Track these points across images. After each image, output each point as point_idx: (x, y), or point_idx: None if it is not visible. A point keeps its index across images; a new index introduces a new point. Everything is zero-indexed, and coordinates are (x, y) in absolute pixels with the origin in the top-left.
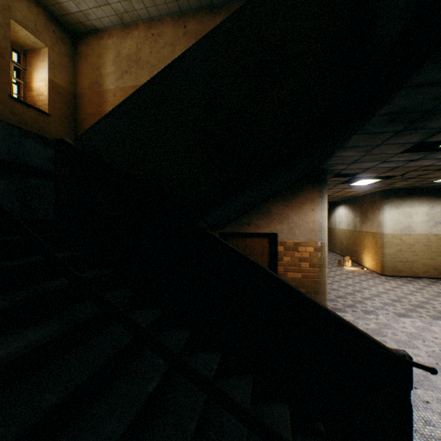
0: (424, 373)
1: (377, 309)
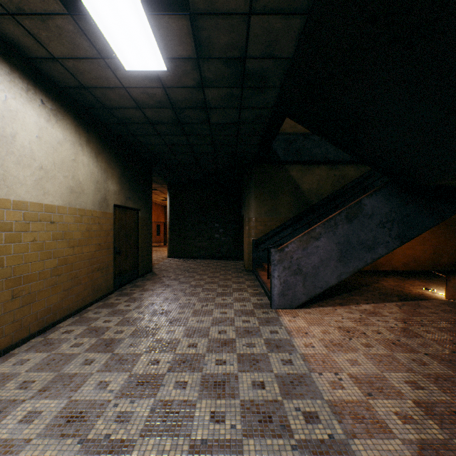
0: (208, 354)
1: None
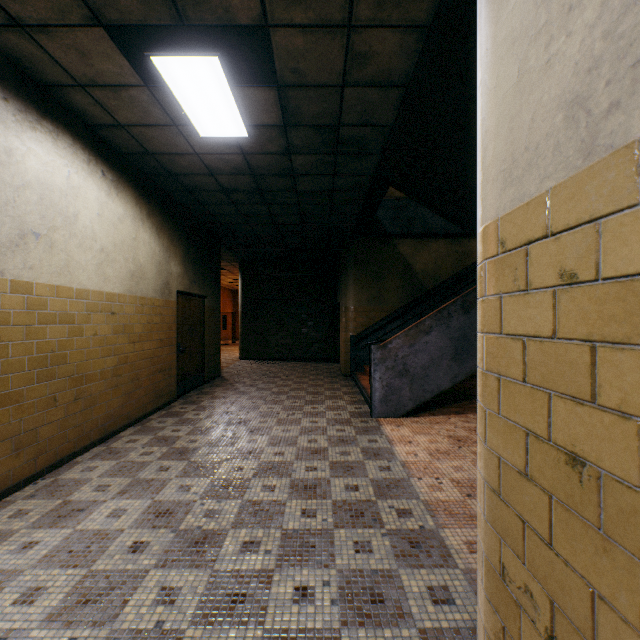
0: (296, 461)
1: None
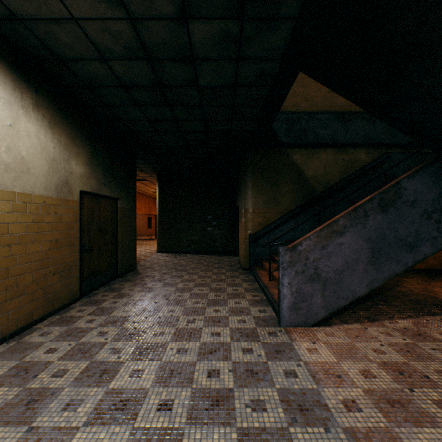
0: (188, 429)
1: None
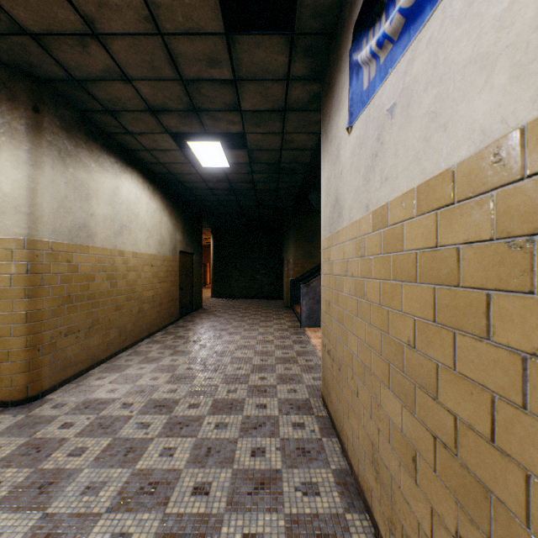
0: (257, 345)
1: (194, 420)
